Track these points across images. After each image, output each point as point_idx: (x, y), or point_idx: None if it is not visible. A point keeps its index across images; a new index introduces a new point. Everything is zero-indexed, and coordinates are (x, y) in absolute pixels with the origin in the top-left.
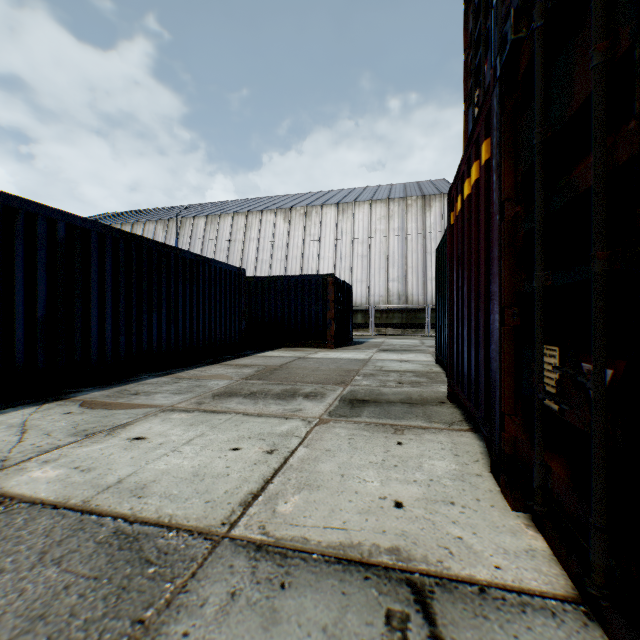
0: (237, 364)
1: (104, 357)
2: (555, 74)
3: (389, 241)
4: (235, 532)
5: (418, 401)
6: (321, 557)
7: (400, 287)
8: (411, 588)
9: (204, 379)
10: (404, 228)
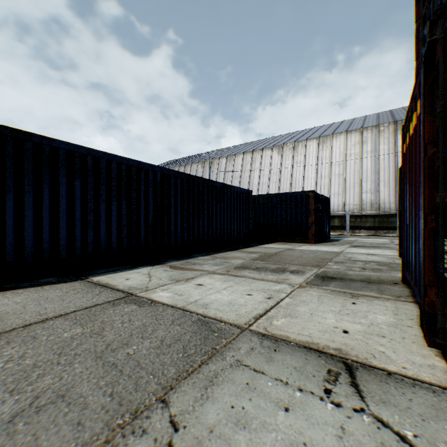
0: (247, 251)
1: (177, 243)
2: None
3: (362, 161)
4: (251, 328)
5: (375, 281)
6: (295, 344)
7: (372, 197)
8: (344, 364)
9: (228, 258)
10: (376, 150)
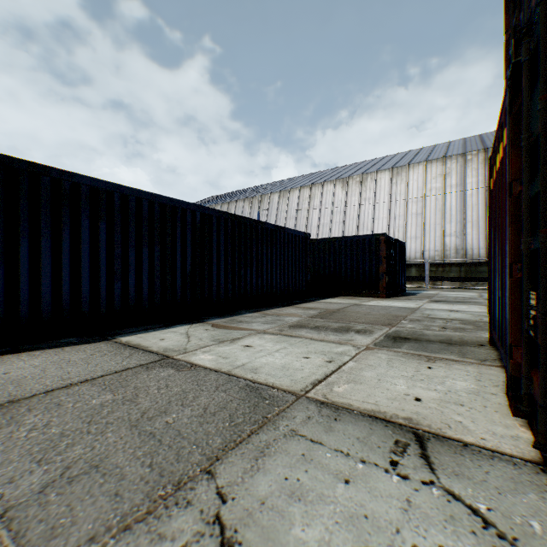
0: (304, 307)
1: (220, 298)
2: (533, 98)
3: (445, 198)
4: (308, 395)
5: (456, 342)
6: (359, 413)
7: (457, 241)
8: (414, 435)
9: (282, 316)
10: (462, 183)
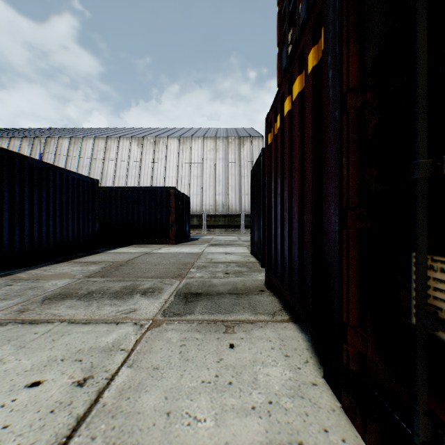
0: (86, 261)
1: None
2: None
3: (216, 167)
4: None
5: (243, 291)
6: None
7: (224, 199)
8: None
9: (44, 279)
10: (226, 158)
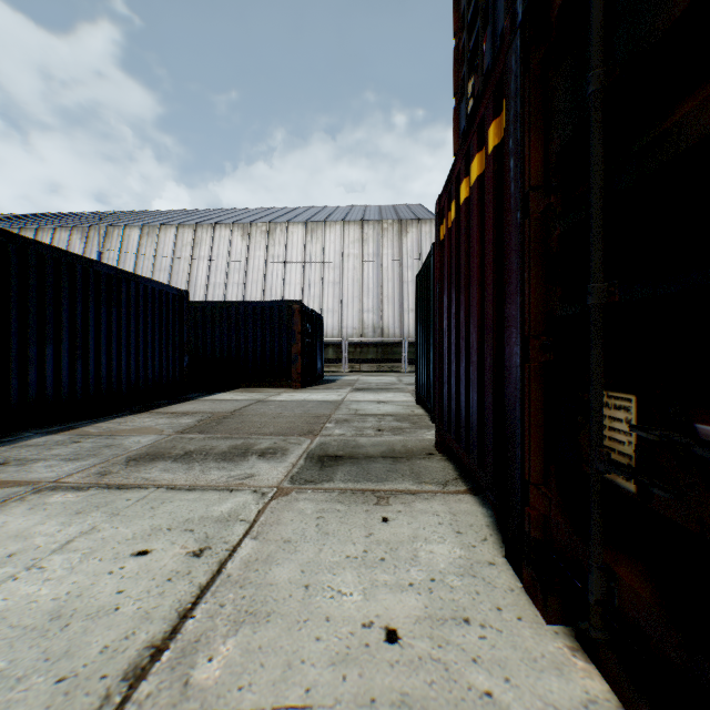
0: (174, 412)
1: None
2: None
3: (363, 267)
4: None
5: (403, 454)
6: None
7: (375, 319)
8: None
9: (121, 435)
10: (380, 254)
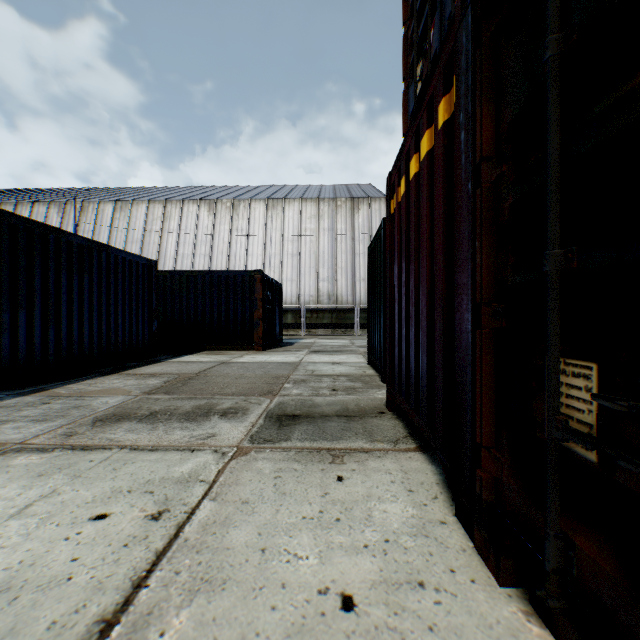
0: (142, 373)
1: None
2: None
3: (319, 241)
4: None
5: (356, 412)
6: None
7: (330, 287)
8: None
9: (90, 396)
10: (334, 228)
